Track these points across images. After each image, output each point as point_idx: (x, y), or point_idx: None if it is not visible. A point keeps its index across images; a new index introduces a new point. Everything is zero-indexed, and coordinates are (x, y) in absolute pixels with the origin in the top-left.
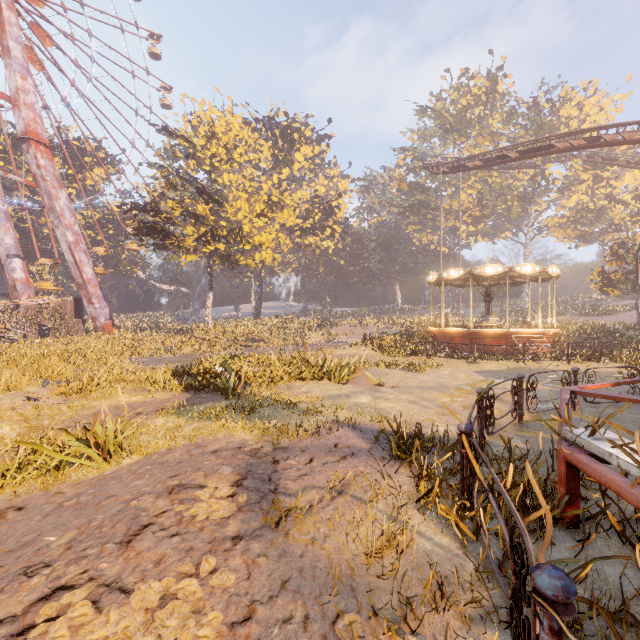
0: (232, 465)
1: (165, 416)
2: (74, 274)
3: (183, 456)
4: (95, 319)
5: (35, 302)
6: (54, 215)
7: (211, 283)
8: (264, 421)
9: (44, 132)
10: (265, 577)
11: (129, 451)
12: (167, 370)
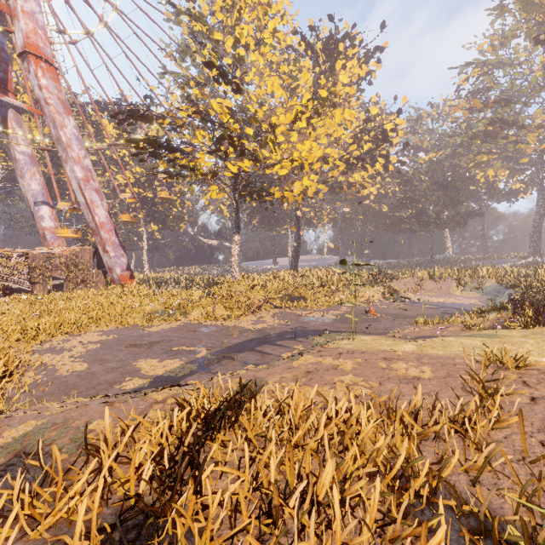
0: None
1: None
2: (87, 218)
3: None
4: (111, 270)
5: (44, 250)
6: (61, 147)
7: (237, 223)
8: None
9: (48, 48)
10: None
11: None
12: None
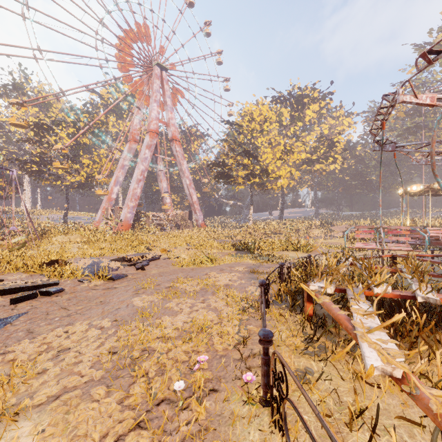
0: (246, 266)
1: (228, 256)
2: (189, 199)
3: (233, 264)
4: (197, 221)
5: (175, 213)
6: (182, 172)
7: (251, 200)
8: (261, 260)
9: (178, 135)
10: (247, 276)
11: (218, 262)
12: (229, 243)
